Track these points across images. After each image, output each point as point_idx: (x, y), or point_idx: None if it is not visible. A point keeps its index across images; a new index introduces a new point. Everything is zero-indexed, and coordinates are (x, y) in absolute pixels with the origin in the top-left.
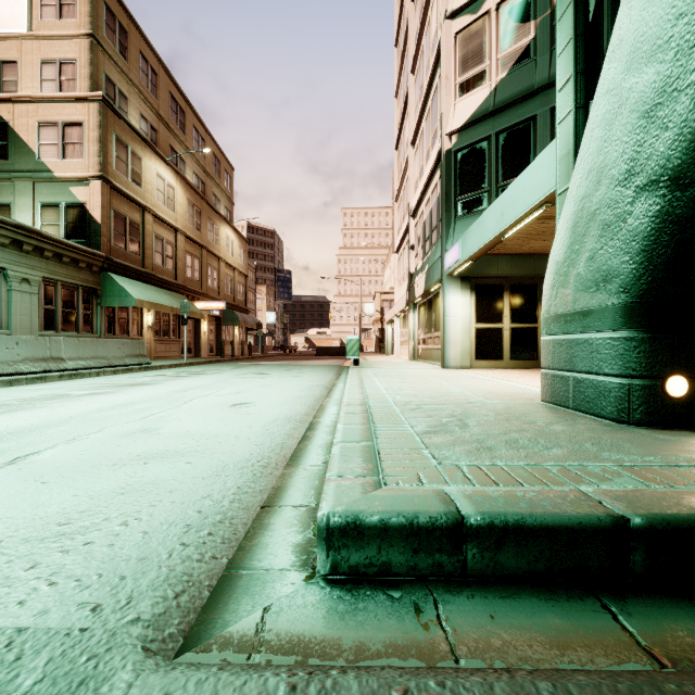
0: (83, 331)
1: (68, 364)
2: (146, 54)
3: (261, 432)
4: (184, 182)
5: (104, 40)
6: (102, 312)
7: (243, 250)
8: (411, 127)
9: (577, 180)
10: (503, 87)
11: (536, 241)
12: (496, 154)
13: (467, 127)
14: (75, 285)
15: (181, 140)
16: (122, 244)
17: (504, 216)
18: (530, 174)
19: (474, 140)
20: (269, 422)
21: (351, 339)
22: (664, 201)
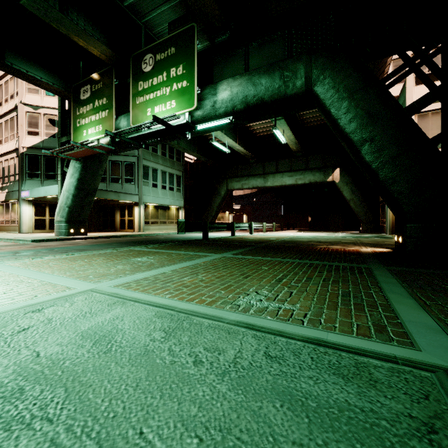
0: None
1: None
2: None
3: None
4: None
5: None
6: None
7: None
8: None
9: (60, 200)
10: (46, 142)
11: None
12: (44, 162)
13: (32, 148)
14: None
15: None
16: None
17: (47, 193)
18: (54, 187)
19: (34, 154)
20: None
21: None
22: (69, 209)
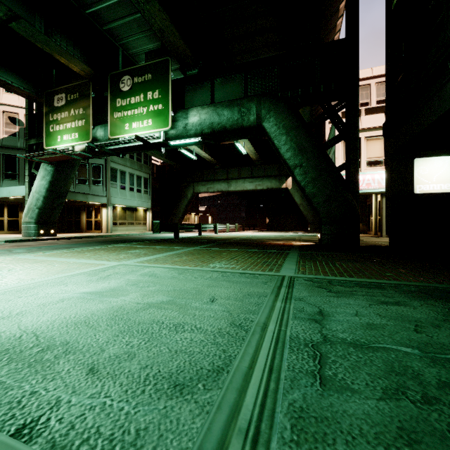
0: None
1: None
2: None
3: None
4: None
5: None
6: None
7: None
8: None
9: (29, 202)
10: (6, 140)
11: None
12: (3, 161)
13: None
14: None
15: None
16: None
17: (10, 193)
18: (19, 188)
19: None
20: None
21: None
22: (39, 210)
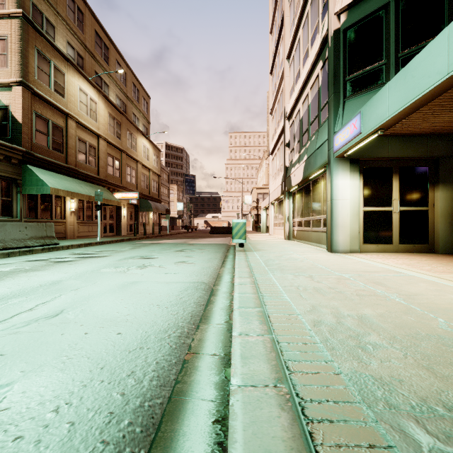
0: (1, 215)
1: None
2: None
3: None
4: (105, 100)
5: None
6: (23, 199)
7: (157, 156)
8: (286, 44)
9: None
10: None
11: (447, 112)
12: (396, 22)
13: (359, 1)
14: None
15: (105, 69)
16: (44, 143)
17: None
18: None
19: (367, 13)
20: None
21: (237, 222)
22: None
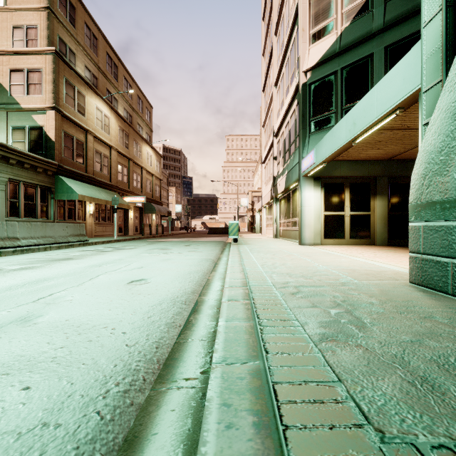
0: (40, 217)
1: (22, 242)
2: (89, 25)
3: (141, 322)
4: (116, 114)
5: (58, 12)
6: (55, 203)
7: (159, 162)
8: (274, 73)
9: None
10: (346, 33)
11: (372, 149)
12: (341, 84)
13: (318, 65)
14: (34, 184)
15: (115, 86)
16: (70, 156)
17: (356, 125)
18: (383, 85)
19: (323, 75)
20: (154, 306)
21: (232, 223)
22: None
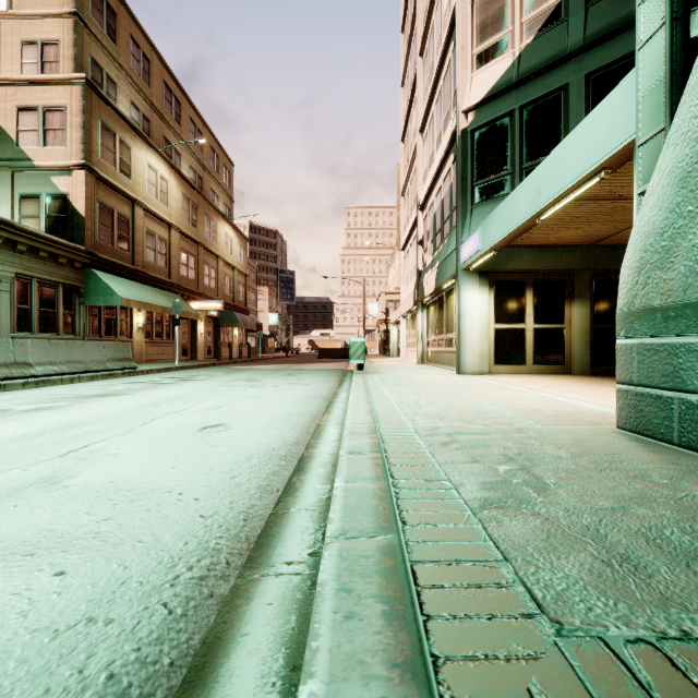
0: (63, 333)
1: (36, 369)
2: (137, 39)
3: (220, 484)
4: (178, 176)
5: (90, 20)
6: (86, 312)
7: (243, 248)
8: (419, 113)
9: (689, 110)
10: (528, 54)
11: (567, 229)
12: (520, 131)
13: (486, 102)
14: (54, 282)
15: (177, 132)
16: (109, 239)
17: (541, 193)
18: (581, 134)
19: (493, 117)
20: (240, 462)
21: (355, 341)
22: None
